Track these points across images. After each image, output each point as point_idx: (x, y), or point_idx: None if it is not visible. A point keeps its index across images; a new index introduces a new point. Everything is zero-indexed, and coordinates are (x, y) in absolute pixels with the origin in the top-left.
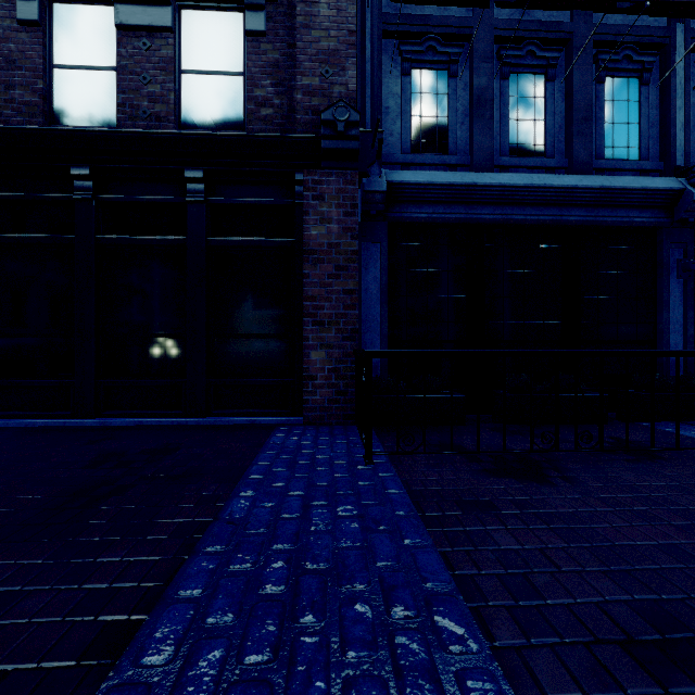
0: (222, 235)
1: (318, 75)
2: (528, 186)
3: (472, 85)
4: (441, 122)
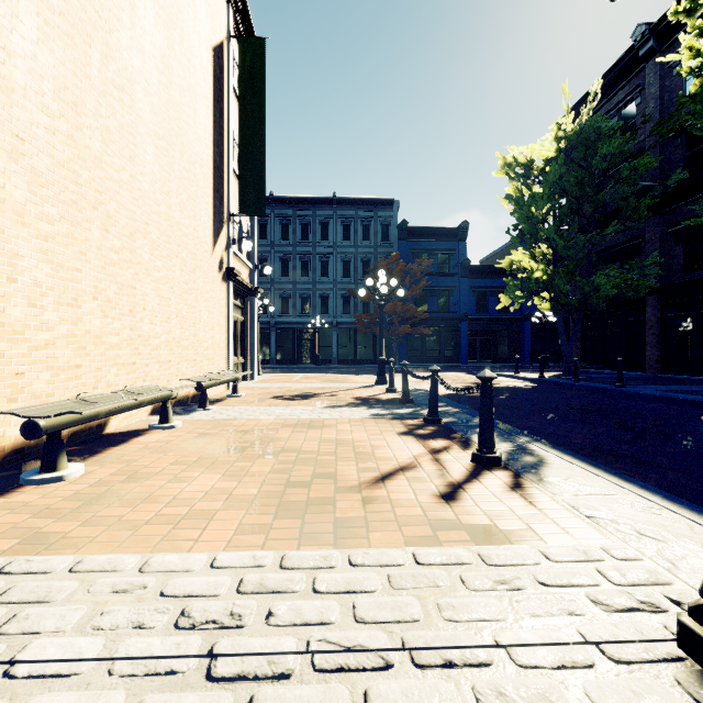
0: None
1: None
2: None
3: None
4: None
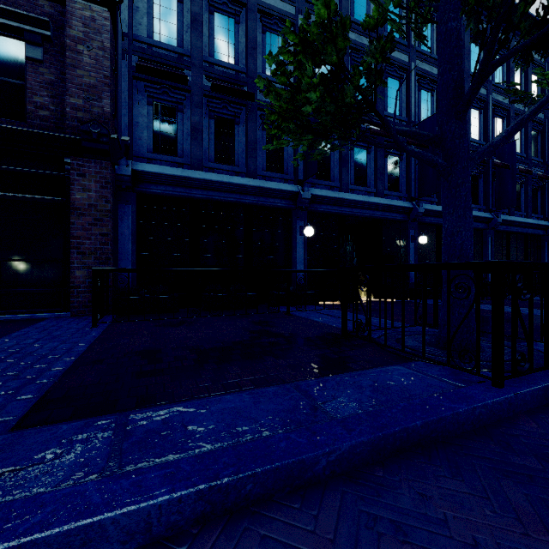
0: (6, 191)
1: (82, 98)
2: (220, 181)
3: (191, 119)
4: (173, 136)
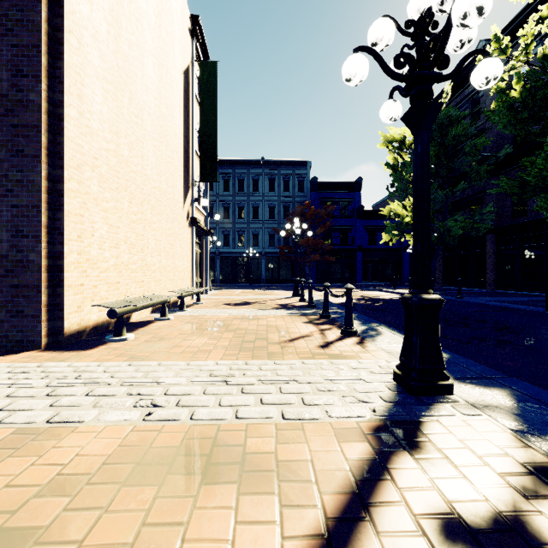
0: None
1: None
2: None
3: None
4: None
